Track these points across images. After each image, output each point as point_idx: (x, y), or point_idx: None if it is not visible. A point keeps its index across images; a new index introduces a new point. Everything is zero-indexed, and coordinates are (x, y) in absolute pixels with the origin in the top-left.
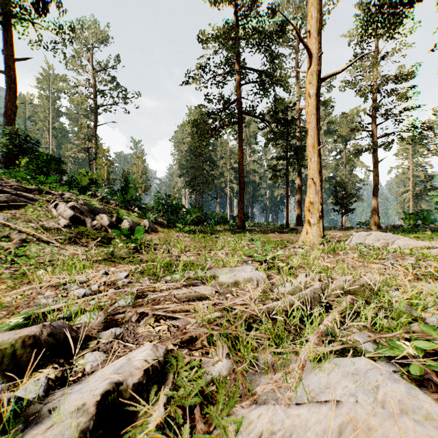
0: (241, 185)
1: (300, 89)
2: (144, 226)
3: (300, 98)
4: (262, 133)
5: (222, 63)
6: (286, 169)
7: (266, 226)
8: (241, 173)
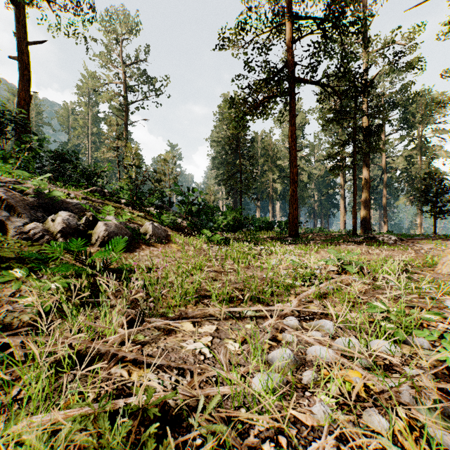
0: (293, 178)
1: (369, 54)
2: (145, 232)
3: (371, 62)
4: (322, 107)
5: (266, 18)
6: (353, 157)
7: (320, 232)
8: (293, 161)
